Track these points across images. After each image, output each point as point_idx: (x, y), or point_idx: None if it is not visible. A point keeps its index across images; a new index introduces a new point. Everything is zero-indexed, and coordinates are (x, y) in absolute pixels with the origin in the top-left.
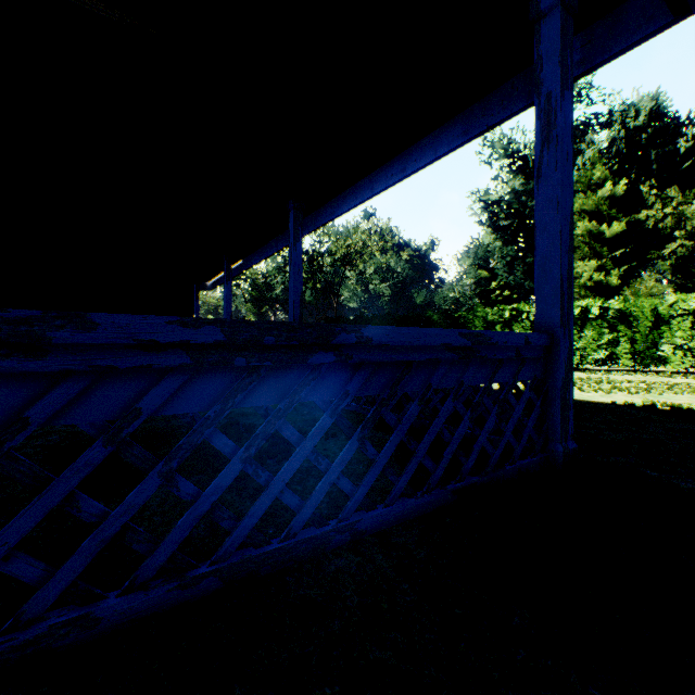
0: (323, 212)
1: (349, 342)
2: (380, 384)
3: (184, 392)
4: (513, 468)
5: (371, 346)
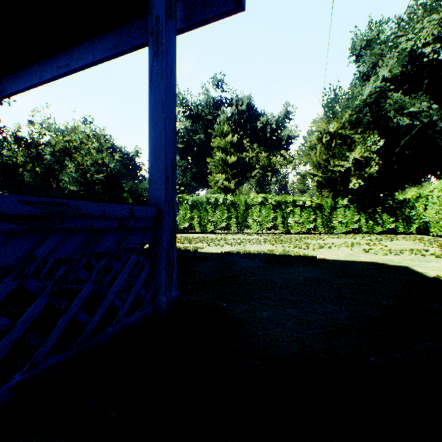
0: None
1: None
2: None
3: None
4: (115, 328)
5: None
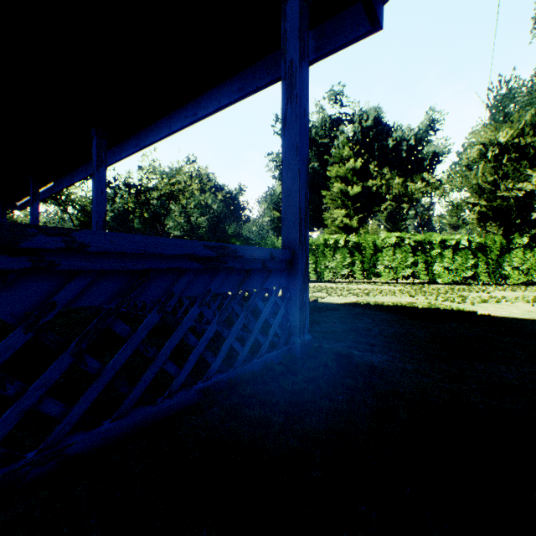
0: (128, 143)
1: (51, 246)
2: (107, 294)
3: None
4: (259, 361)
5: (91, 253)
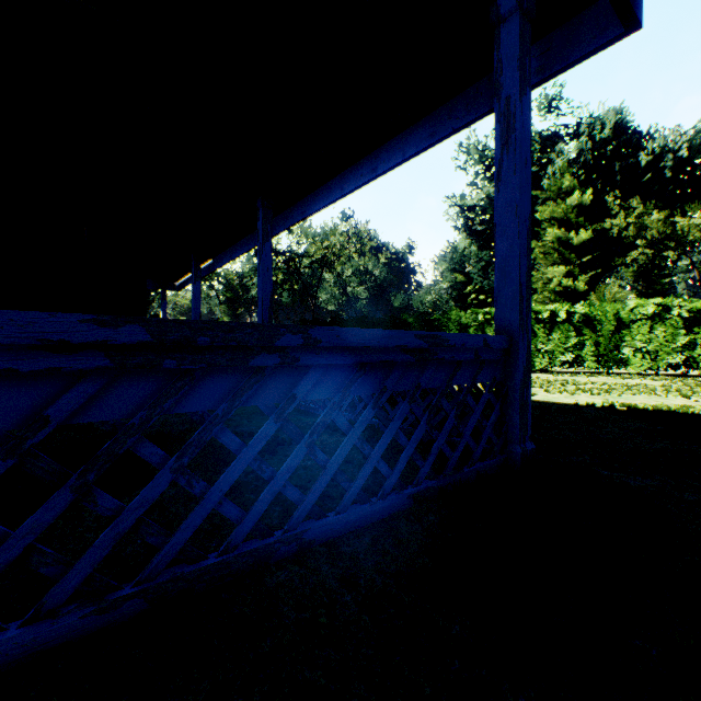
0: (293, 211)
1: (295, 343)
2: (331, 388)
3: (103, 398)
4: (471, 470)
5: (321, 348)
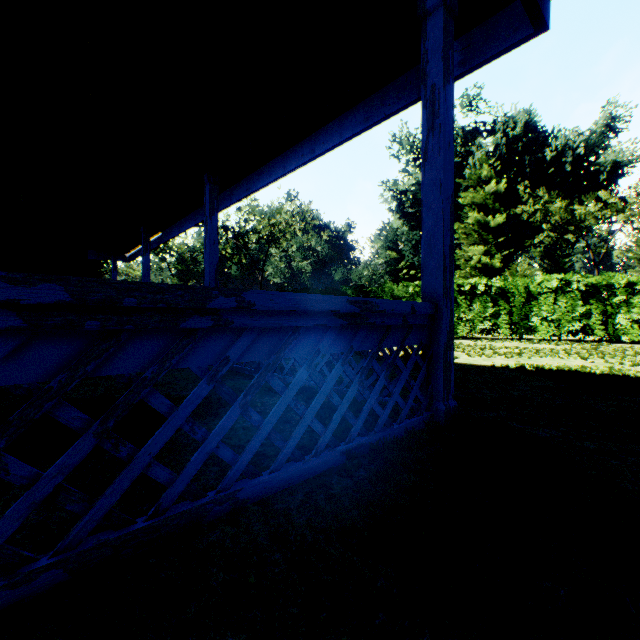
0: (239, 188)
1: (228, 306)
2: (265, 350)
3: (15, 360)
4: (400, 427)
5: (255, 311)
